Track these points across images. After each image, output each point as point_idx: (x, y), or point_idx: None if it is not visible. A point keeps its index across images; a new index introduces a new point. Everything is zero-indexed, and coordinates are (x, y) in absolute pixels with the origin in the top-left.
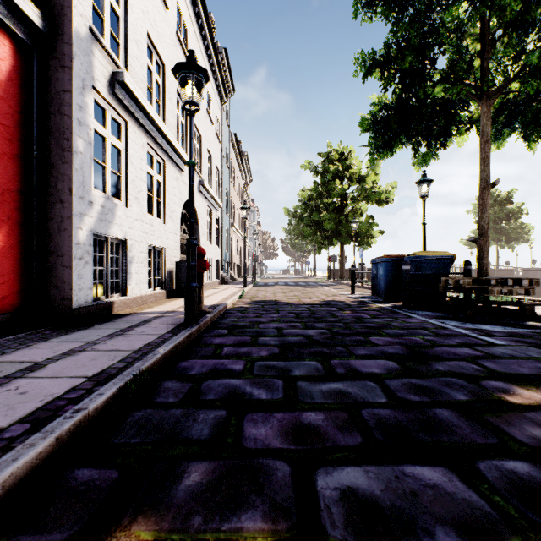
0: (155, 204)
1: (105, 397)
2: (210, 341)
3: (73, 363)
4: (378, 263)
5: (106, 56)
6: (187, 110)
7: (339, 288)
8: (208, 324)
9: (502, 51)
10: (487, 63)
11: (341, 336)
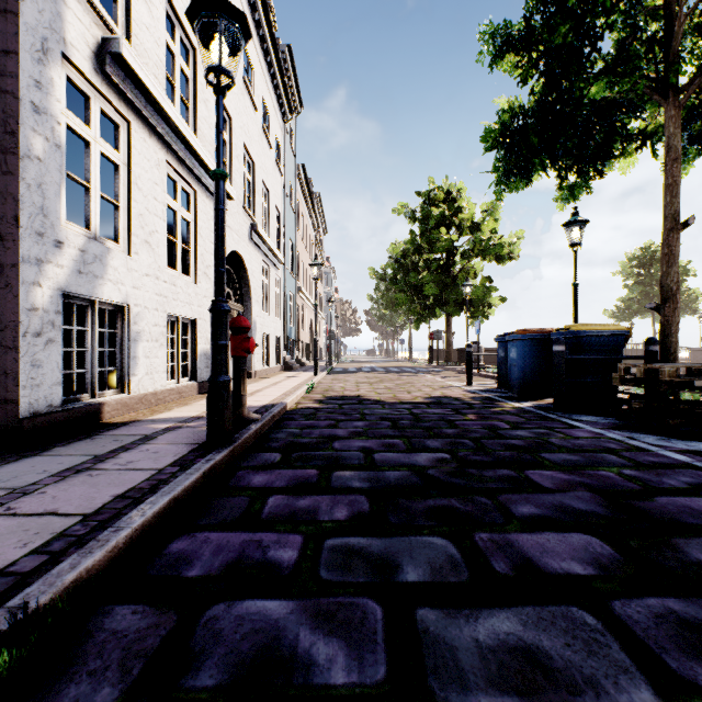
0: (179, 253)
1: None
2: (247, 481)
3: None
4: (508, 341)
5: (89, 10)
6: (213, 85)
7: (447, 377)
8: (250, 441)
9: None
10: (677, 42)
11: (476, 467)
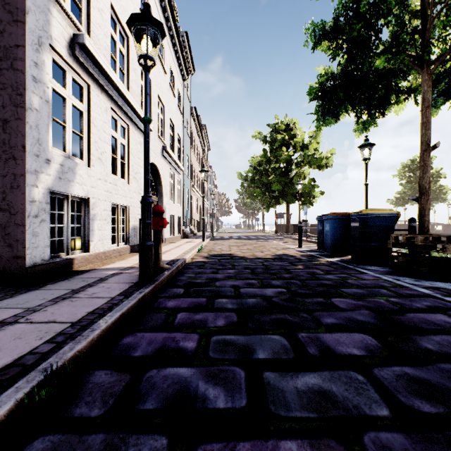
0: (119, 165)
1: None
2: (164, 305)
3: None
4: (324, 220)
5: (65, 17)
6: (142, 66)
7: (286, 242)
8: (165, 281)
9: (445, 20)
10: (429, 34)
11: (301, 296)
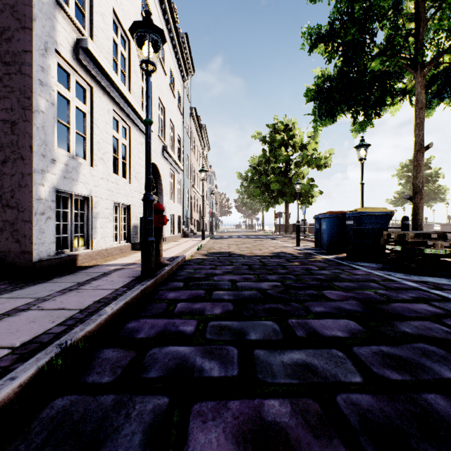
0: (120, 165)
1: (16, 384)
2: (165, 296)
3: (6, 327)
4: (321, 218)
5: (70, 23)
6: (144, 70)
7: (285, 241)
8: (165, 276)
9: (437, 25)
10: (422, 37)
11: (294, 289)
